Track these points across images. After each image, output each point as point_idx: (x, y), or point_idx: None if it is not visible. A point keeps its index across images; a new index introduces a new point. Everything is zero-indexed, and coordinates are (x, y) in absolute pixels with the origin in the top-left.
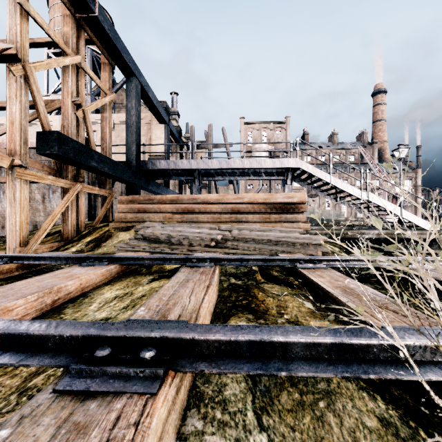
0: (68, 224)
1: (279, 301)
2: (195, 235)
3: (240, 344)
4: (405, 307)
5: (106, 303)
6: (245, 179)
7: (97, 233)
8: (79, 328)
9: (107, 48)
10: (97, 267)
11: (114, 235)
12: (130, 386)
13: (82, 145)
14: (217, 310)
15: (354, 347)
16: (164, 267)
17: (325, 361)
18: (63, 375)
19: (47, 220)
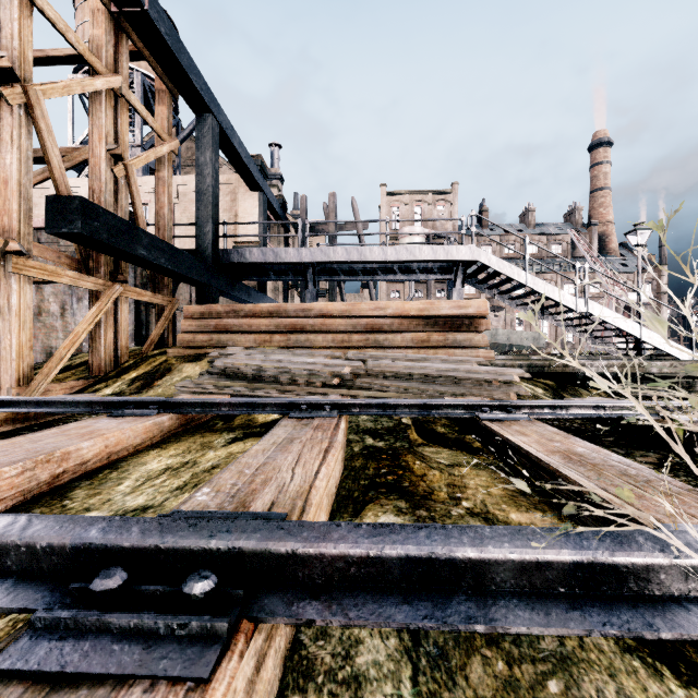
0: (99, 351)
1: (451, 476)
2: (307, 367)
3: (388, 565)
4: (685, 488)
5: (148, 480)
6: (388, 279)
7: (148, 364)
8: (69, 530)
9: (164, 66)
10: (139, 418)
11: (176, 369)
12: (155, 660)
13: (122, 220)
14: (342, 492)
15: (620, 571)
16: (253, 419)
17: (562, 600)
18: (20, 631)
19: (64, 343)
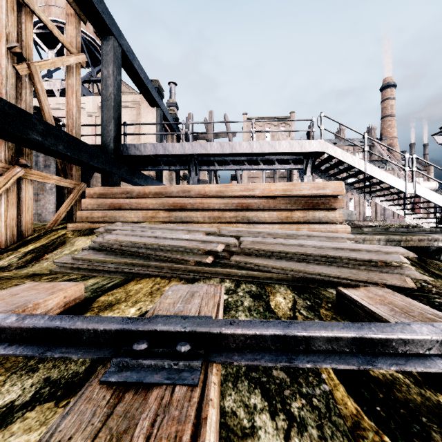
0: (0, 226)
1: None
2: (181, 244)
3: None
4: None
5: None
6: (253, 168)
7: (48, 238)
8: None
9: None
10: None
11: (69, 242)
12: None
13: (10, 104)
14: None
15: None
16: None
17: None
18: None
19: None
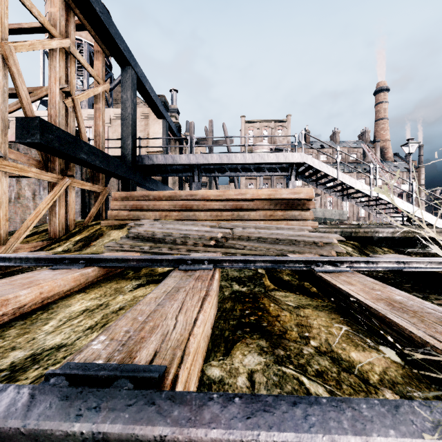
0: (55, 222)
1: (298, 317)
2: (193, 233)
3: None
4: None
5: (69, 320)
6: (247, 175)
7: (88, 231)
8: None
9: (99, 34)
10: (70, 270)
11: (106, 234)
12: None
13: (69, 134)
14: (216, 331)
15: None
16: (155, 270)
17: None
18: None
19: (30, 217)
